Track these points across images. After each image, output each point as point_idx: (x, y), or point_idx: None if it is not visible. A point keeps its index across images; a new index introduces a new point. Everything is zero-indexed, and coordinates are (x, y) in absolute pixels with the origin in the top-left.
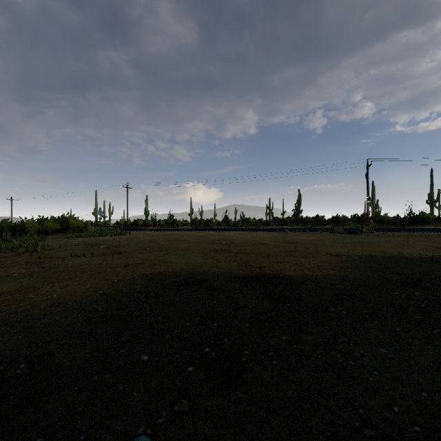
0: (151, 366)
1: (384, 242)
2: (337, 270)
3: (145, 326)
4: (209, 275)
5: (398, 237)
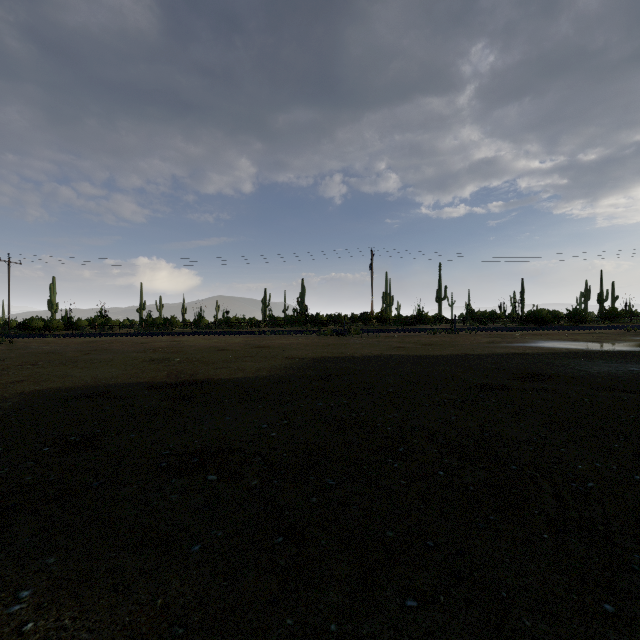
0: (3, 452)
1: (358, 343)
2: (272, 371)
3: (5, 433)
4: (119, 386)
5: (379, 338)
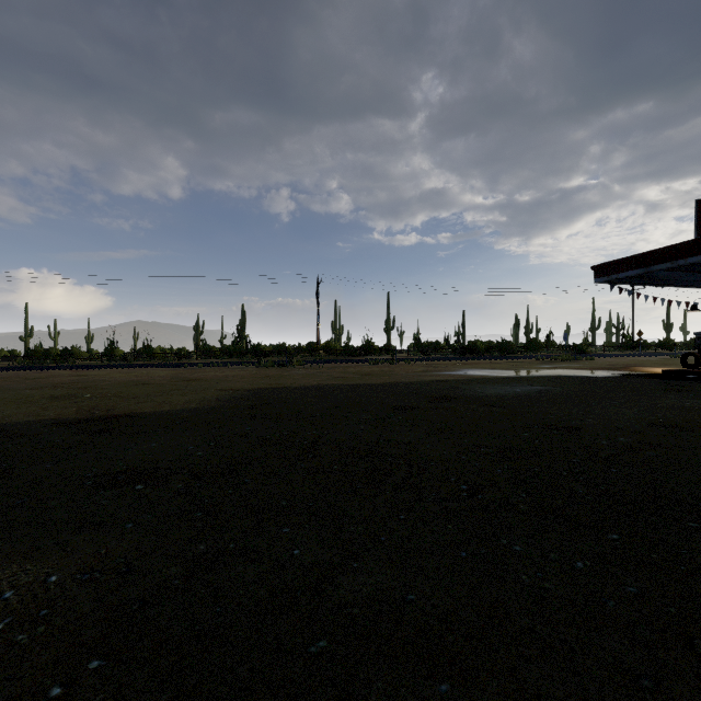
0: None
1: (299, 374)
2: (203, 403)
3: None
4: (16, 425)
5: (322, 369)
